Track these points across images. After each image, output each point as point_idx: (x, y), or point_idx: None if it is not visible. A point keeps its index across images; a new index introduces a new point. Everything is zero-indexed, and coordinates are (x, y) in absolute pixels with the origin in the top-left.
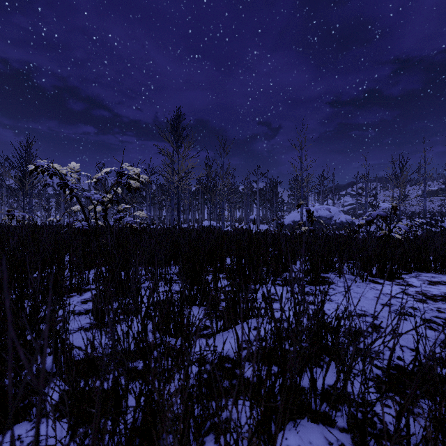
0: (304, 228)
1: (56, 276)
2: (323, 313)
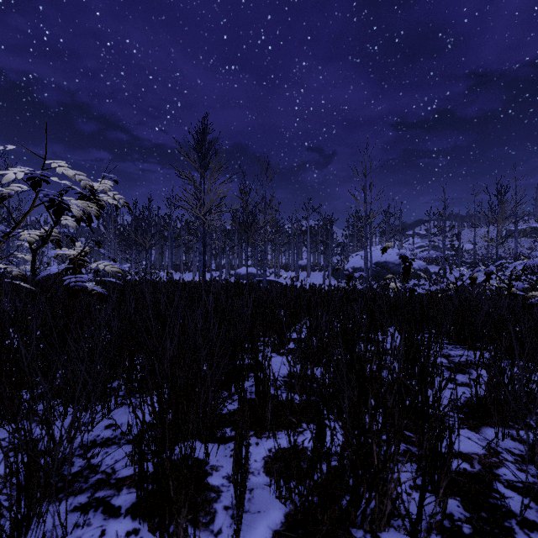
0: (396, 286)
1: None
2: None
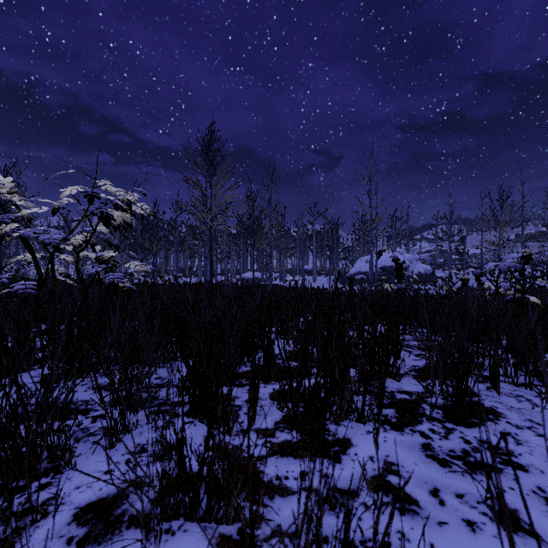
0: (390, 286)
1: None
2: None
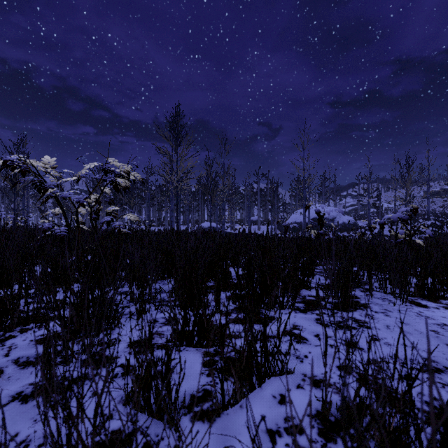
0: (314, 232)
1: (4, 303)
2: (411, 401)
